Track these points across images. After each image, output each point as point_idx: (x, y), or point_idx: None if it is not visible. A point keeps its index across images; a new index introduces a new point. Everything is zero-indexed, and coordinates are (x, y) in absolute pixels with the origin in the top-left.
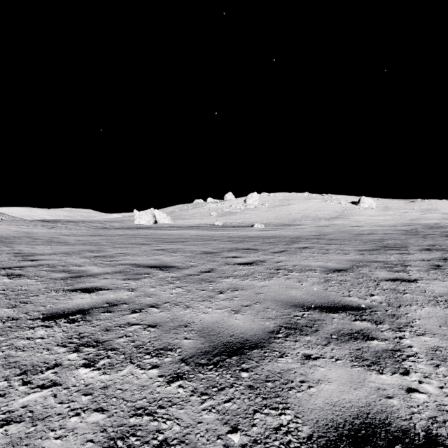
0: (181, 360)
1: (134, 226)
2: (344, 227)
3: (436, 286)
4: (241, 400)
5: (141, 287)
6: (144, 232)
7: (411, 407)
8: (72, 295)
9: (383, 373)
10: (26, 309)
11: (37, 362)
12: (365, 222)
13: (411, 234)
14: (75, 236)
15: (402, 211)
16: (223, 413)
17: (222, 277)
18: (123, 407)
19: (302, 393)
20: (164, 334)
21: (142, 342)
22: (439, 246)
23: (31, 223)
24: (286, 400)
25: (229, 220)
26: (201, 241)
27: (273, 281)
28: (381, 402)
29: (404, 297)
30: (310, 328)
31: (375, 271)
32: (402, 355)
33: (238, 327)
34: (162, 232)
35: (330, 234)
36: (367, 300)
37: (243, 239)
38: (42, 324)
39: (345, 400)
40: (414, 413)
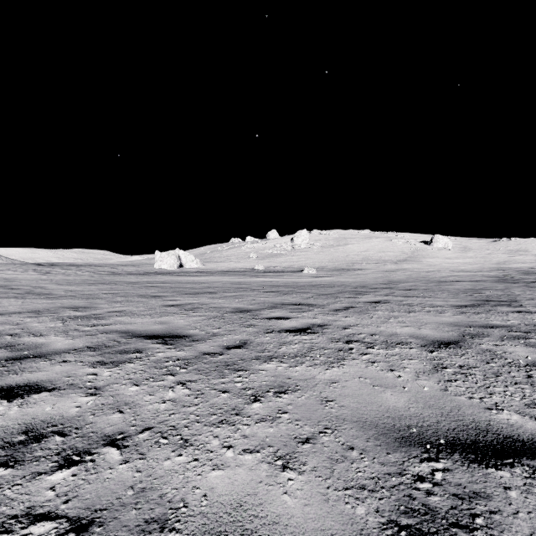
0: None
1: (152, 271)
2: (417, 272)
3: None
4: None
5: (114, 383)
6: (163, 279)
7: None
8: None
9: None
10: None
11: None
12: (441, 266)
13: (508, 282)
14: (69, 284)
15: (484, 252)
16: None
17: (259, 359)
18: None
19: None
20: None
21: None
22: None
23: (22, 267)
24: None
25: (272, 264)
26: (235, 292)
27: (346, 367)
28: None
29: None
30: (471, 535)
31: (504, 345)
32: None
33: (291, 532)
34: (186, 278)
35: (403, 282)
36: None
37: (291, 289)
38: None
39: None
40: None
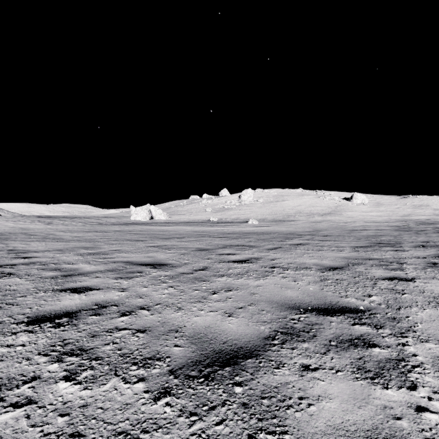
0: (170, 371)
1: (130, 222)
2: (337, 222)
3: (435, 286)
4: (233, 421)
5: (132, 287)
6: (140, 228)
7: (423, 431)
8: (61, 296)
9: (388, 387)
10: (11, 312)
11: (14, 374)
12: (357, 218)
13: (404, 230)
14: (71, 232)
15: (394, 207)
16: (214, 438)
17: (216, 276)
18: (102, 431)
19: (301, 412)
20: (154, 340)
21: (129, 350)
22: (433, 242)
23: (29, 219)
24: (284, 422)
25: (224, 216)
26: (196, 238)
27: (268, 280)
28: (389, 425)
29: (403, 297)
30: (307, 333)
31: (371, 269)
32: (407, 366)
33: (231, 333)
34: (157, 227)
35: (323, 230)
36: (365, 301)
37: (238, 235)
38: (25, 329)
39: (349, 421)
40: (426, 438)
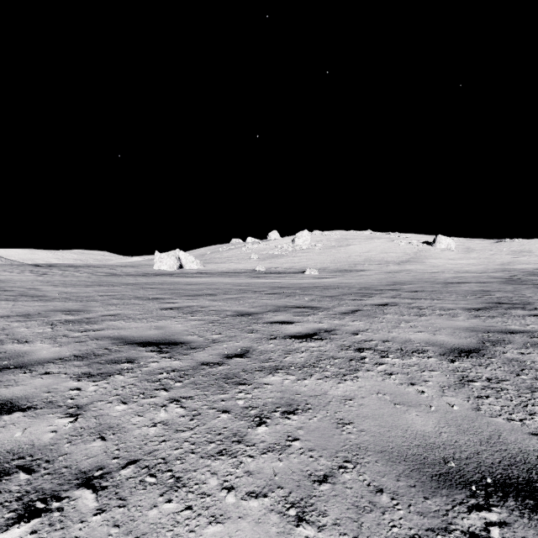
0: None
1: (152, 272)
2: (421, 273)
3: None
4: None
5: (98, 401)
6: (162, 281)
7: None
8: None
9: None
10: None
11: None
12: (445, 267)
13: (516, 284)
14: (65, 286)
15: (488, 253)
16: None
17: (263, 370)
18: None
19: None
20: None
21: None
22: None
23: (18, 268)
24: None
25: (273, 265)
26: (236, 294)
27: (361, 380)
28: None
29: None
30: None
31: (531, 353)
32: None
33: None
34: (185, 280)
35: (408, 284)
36: None
37: (294, 291)
38: None
39: None
40: None
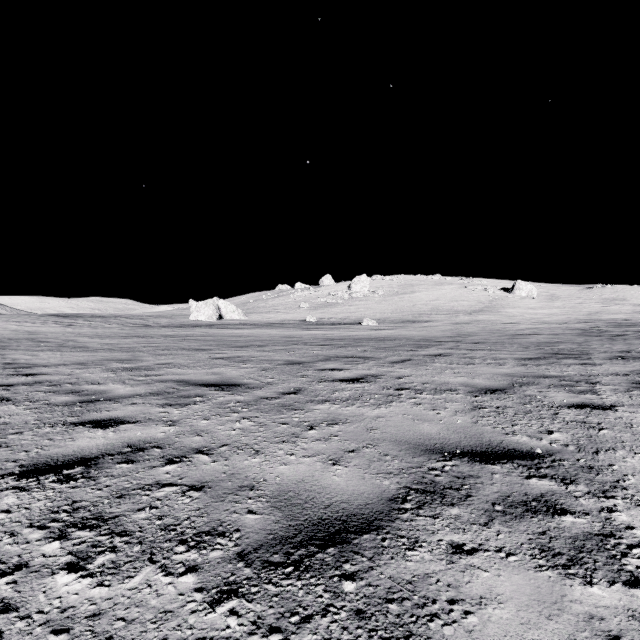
0: (239, 555)
1: (188, 323)
2: (493, 324)
3: None
4: None
5: (186, 418)
6: (202, 332)
7: None
8: (76, 433)
9: (593, 582)
10: None
11: None
12: (522, 318)
13: (591, 335)
14: (101, 337)
15: (575, 301)
16: None
17: (314, 402)
18: None
19: (452, 626)
20: (215, 503)
21: (175, 519)
22: (637, 352)
23: (40, 319)
24: None
25: (326, 315)
26: (285, 346)
27: (393, 408)
28: None
29: (601, 435)
30: (457, 492)
31: (548, 391)
32: (619, 546)
33: (338, 491)
34: (228, 331)
35: (473, 335)
36: (543, 441)
37: (347, 342)
38: (15, 484)
39: None
40: None
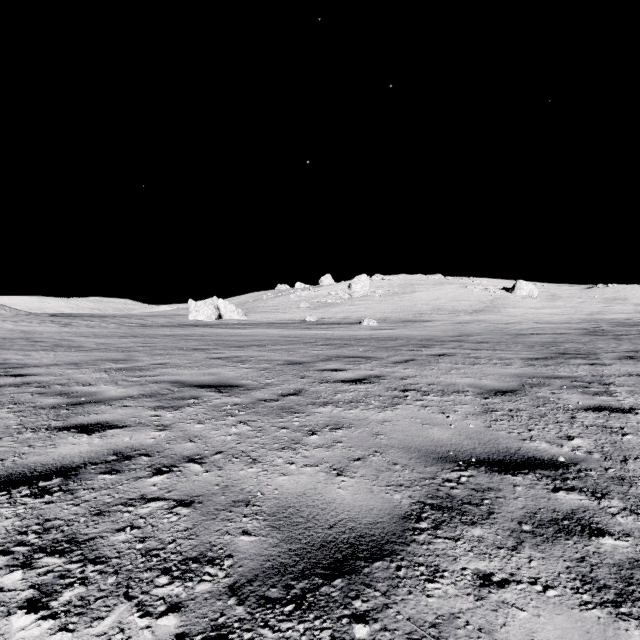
0: (230, 588)
1: (187, 323)
2: (495, 324)
3: None
4: None
5: (179, 422)
6: (201, 332)
7: None
8: (59, 438)
9: None
10: None
11: None
12: (524, 318)
13: (595, 335)
14: (98, 337)
15: (576, 301)
16: None
17: (315, 404)
18: None
19: None
20: (205, 522)
21: (159, 542)
22: None
23: (37, 319)
24: None
25: (326, 315)
26: (285, 345)
27: (399, 410)
28: None
29: (625, 441)
30: (477, 508)
31: (561, 393)
32: None
33: (343, 506)
34: (227, 331)
35: (475, 335)
36: (564, 448)
37: (348, 342)
38: None
39: None
40: None
